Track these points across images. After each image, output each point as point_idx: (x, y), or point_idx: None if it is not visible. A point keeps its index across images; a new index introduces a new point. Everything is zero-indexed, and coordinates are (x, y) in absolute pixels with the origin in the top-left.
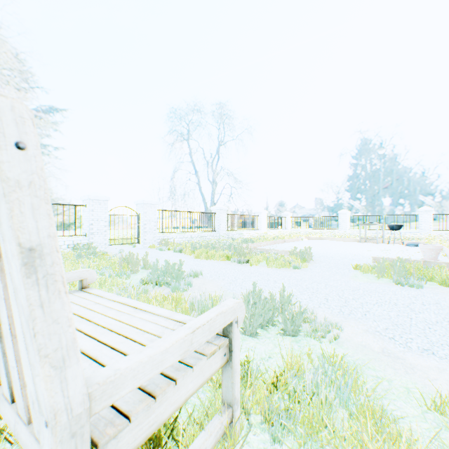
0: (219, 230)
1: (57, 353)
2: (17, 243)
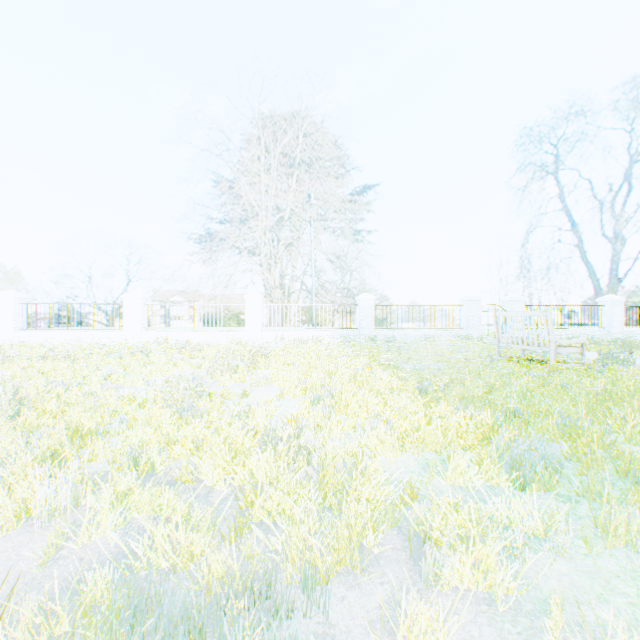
0: (608, 327)
1: (553, 334)
2: (550, 322)
